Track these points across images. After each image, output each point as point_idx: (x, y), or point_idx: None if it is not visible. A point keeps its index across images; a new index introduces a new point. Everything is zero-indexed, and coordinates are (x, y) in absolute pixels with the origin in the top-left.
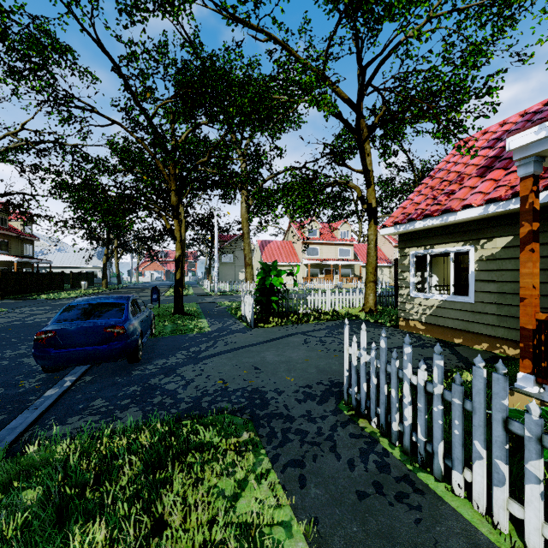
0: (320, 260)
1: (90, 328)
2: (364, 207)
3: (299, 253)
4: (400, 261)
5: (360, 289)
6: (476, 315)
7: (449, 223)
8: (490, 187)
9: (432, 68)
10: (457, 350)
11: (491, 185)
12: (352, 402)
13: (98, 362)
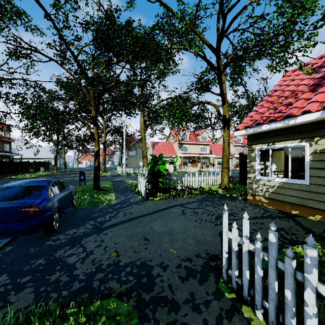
0: (189, 154)
1: (8, 208)
2: (220, 118)
3: (176, 150)
4: (248, 154)
5: (214, 172)
6: (311, 194)
7: (288, 126)
8: (323, 98)
9: (278, 9)
10: (299, 221)
11: (324, 96)
12: (232, 283)
13: (14, 236)
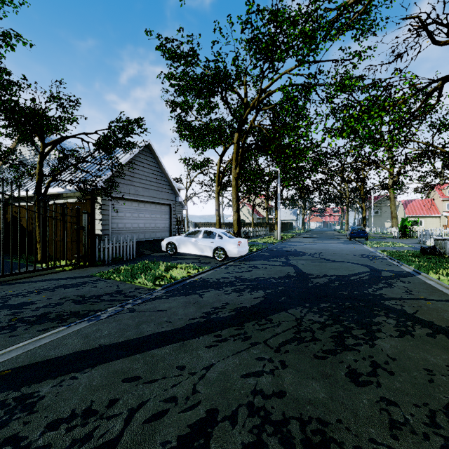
0: None
1: (361, 231)
2: None
3: (439, 208)
4: None
5: None
6: None
7: None
8: None
9: None
10: None
11: None
12: (419, 242)
13: (362, 238)
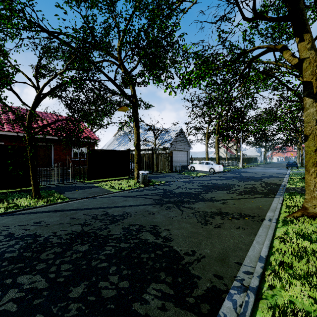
0: None
1: (293, 163)
2: None
3: None
4: None
5: None
6: None
7: None
8: None
9: None
10: None
11: None
12: None
13: (294, 167)
